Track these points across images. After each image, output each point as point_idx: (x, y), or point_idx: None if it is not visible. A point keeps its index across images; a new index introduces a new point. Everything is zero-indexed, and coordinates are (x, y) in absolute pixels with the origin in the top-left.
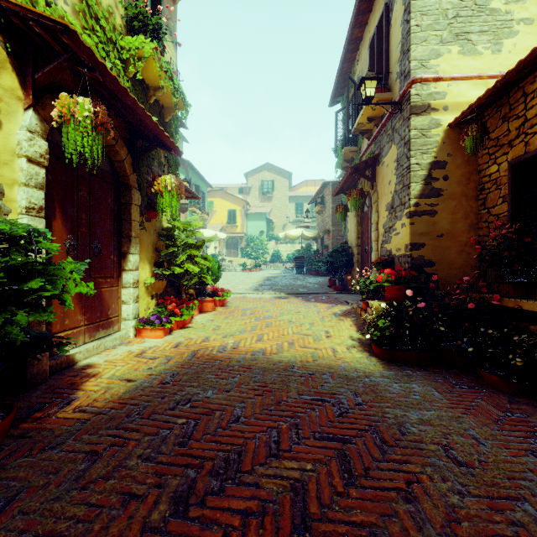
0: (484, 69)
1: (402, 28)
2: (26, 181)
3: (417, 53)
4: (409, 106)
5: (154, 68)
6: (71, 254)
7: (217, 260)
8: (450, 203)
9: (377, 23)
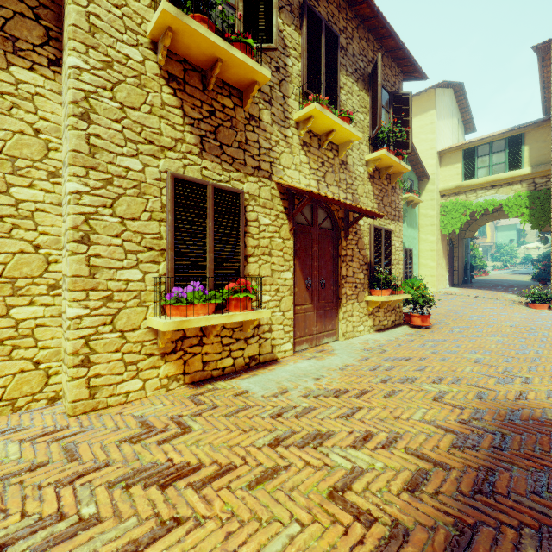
0: None
1: None
2: None
3: None
4: None
5: None
6: None
7: None
8: None
9: None
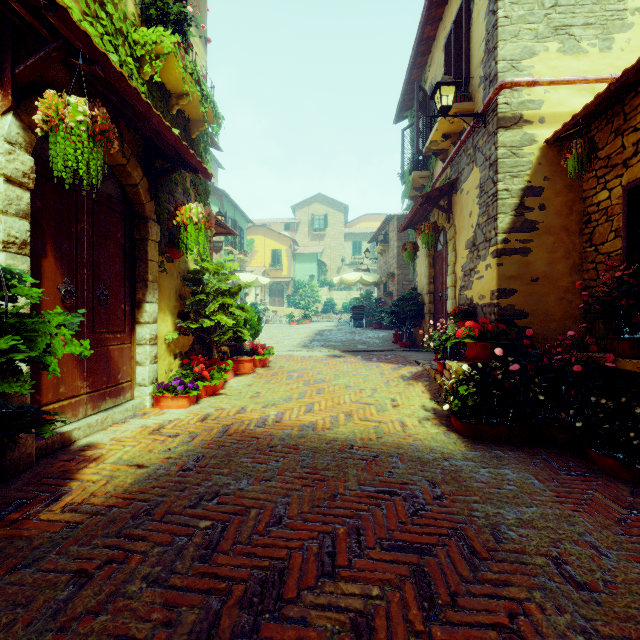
0: (590, 71)
1: (486, 21)
2: (3, 207)
3: (506, 51)
4: (496, 118)
5: (177, 69)
6: (68, 303)
7: (259, 310)
8: (548, 239)
9: (455, 17)
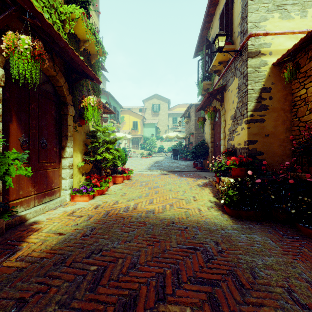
0: (295, 28)
1: (242, 3)
2: None
3: (252, 18)
4: (247, 52)
5: (83, 27)
6: (24, 147)
7: (126, 151)
8: (274, 114)
9: (225, 2)
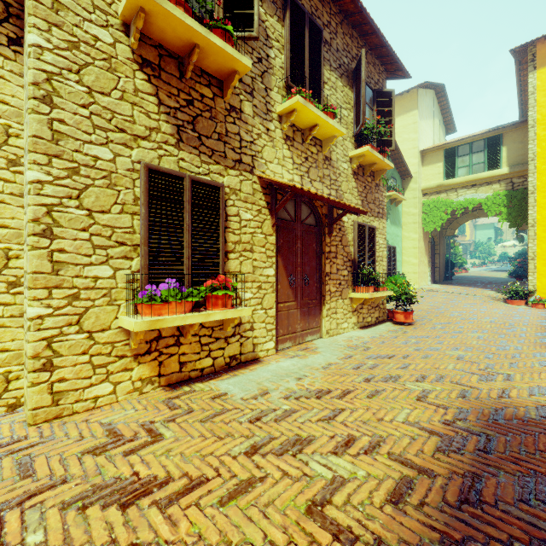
0: None
1: None
2: None
3: None
4: None
5: None
6: None
7: None
8: None
9: None
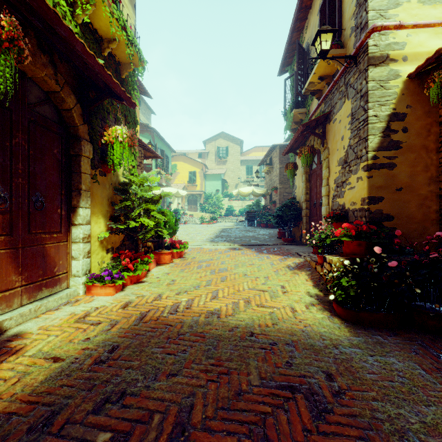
0: None
1: None
2: None
3: (375, 3)
4: (367, 58)
5: (105, 15)
6: (1, 207)
7: (179, 214)
8: (410, 156)
9: None
